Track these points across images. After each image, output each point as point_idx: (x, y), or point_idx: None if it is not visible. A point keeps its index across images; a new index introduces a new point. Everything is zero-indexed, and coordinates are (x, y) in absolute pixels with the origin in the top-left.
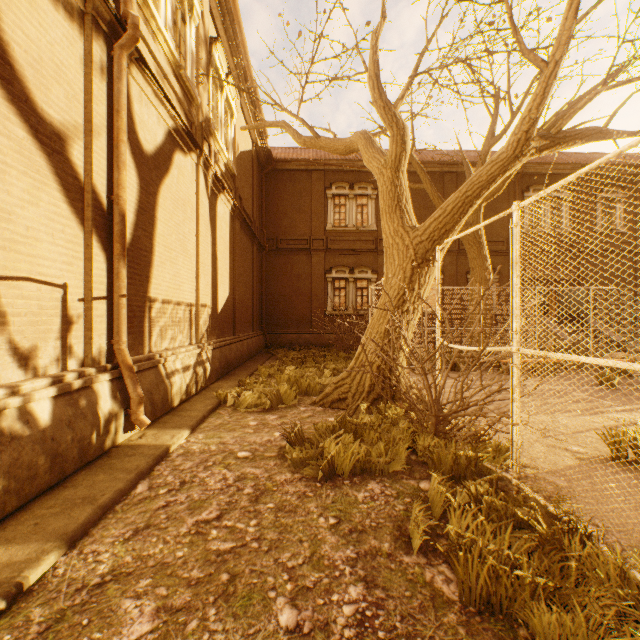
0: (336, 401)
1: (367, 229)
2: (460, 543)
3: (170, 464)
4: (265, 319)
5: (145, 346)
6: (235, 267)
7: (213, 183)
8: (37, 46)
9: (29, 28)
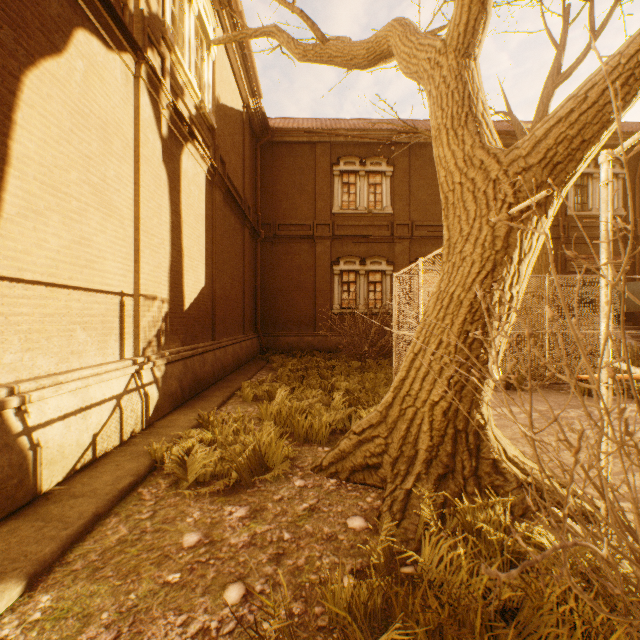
0: (360, 469)
1: (381, 212)
2: None
3: None
4: (260, 319)
5: None
6: (214, 250)
7: (173, 122)
8: None
9: None
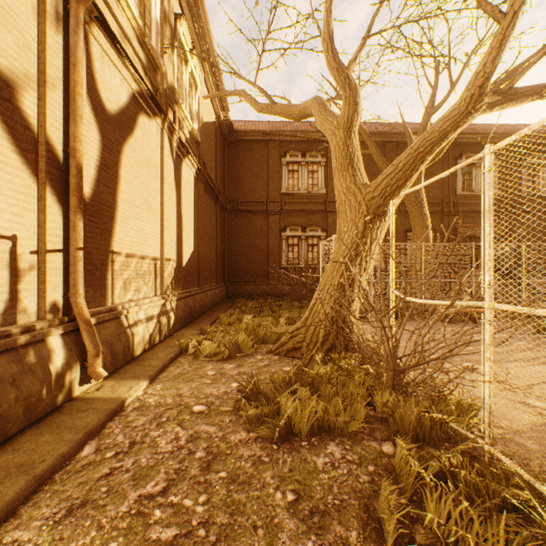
0: (291, 350)
1: (317, 192)
2: (441, 535)
3: (123, 420)
4: (227, 272)
5: (107, 298)
6: (199, 225)
7: (178, 147)
8: None
9: None
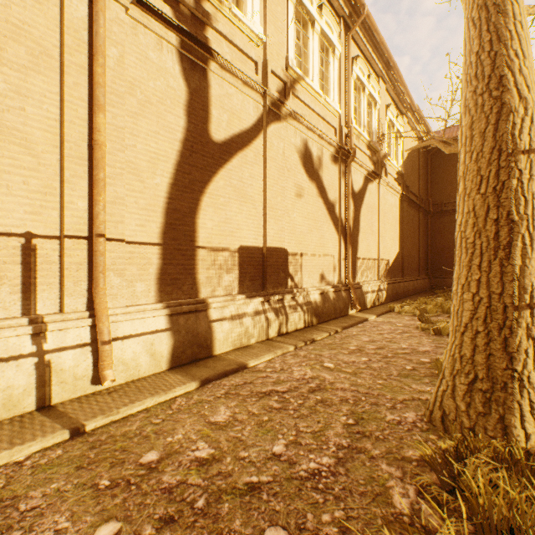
0: None
1: None
2: None
3: (368, 322)
4: (430, 267)
5: (355, 279)
6: (402, 233)
7: (387, 188)
8: (328, 181)
9: (327, 177)
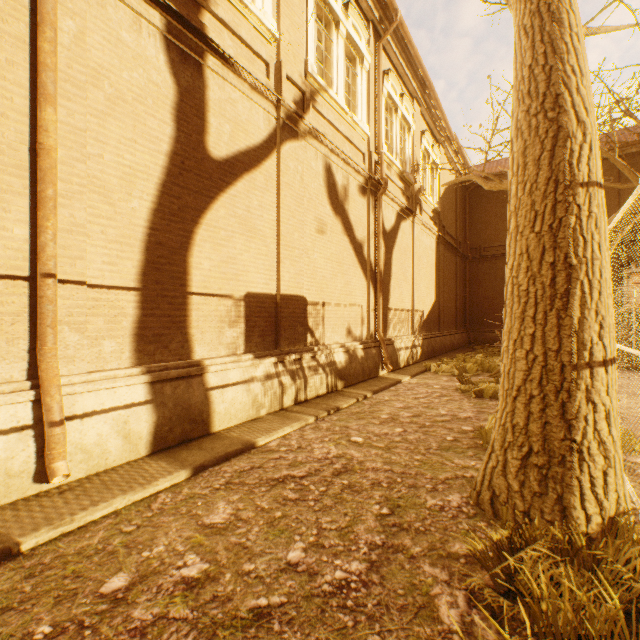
0: None
1: None
2: None
3: (402, 385)
4: (468, 319)
5: (387, 333)
6: (439, 280)
7: (422, 227)
8: (355, 216)
9: (354, 212)
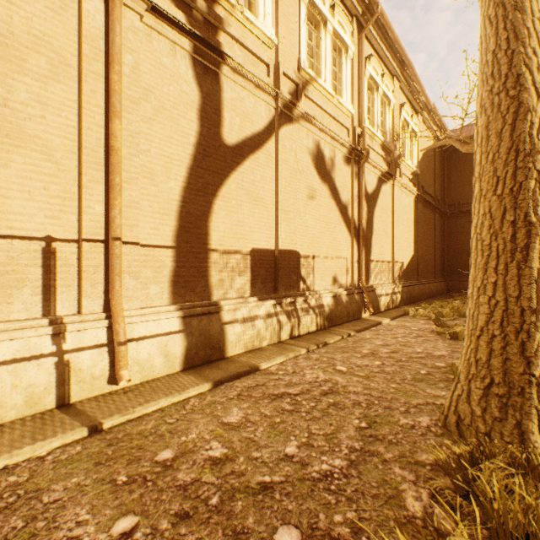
0: None
1: None
2: None
3: (382, 326)
4: (446, 269)
5: (369, 281)
6: (417, 235)
7: (402, 188)
8: (341, 183)
9: (339, 179)
